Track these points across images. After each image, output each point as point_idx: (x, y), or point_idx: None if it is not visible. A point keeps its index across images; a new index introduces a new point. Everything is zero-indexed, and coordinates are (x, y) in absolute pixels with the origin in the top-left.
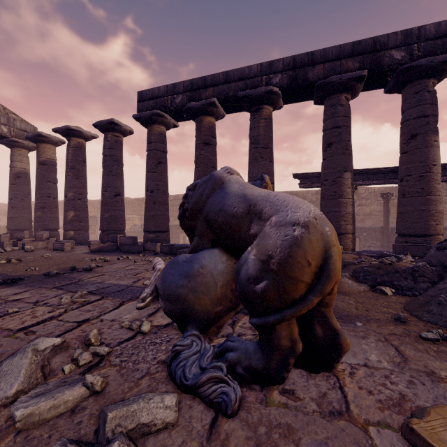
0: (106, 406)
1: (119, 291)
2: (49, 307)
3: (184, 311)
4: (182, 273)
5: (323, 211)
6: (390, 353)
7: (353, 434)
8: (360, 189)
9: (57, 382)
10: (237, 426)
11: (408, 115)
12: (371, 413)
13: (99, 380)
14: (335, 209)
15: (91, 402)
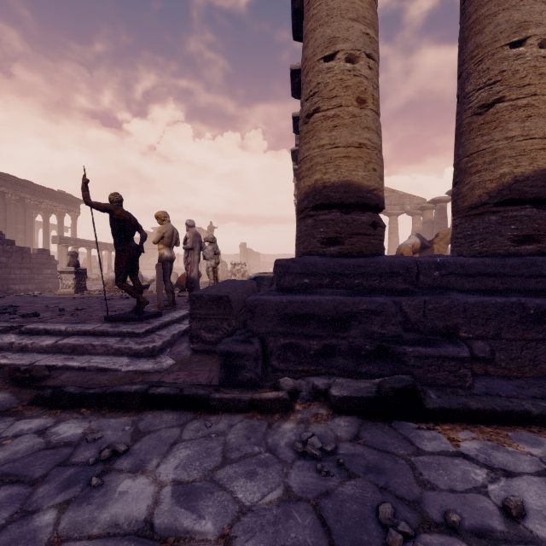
0: None
1: None
2: None
3: None
4: None
5: None
6: None
7: None
8: None
9: None
10: None
11: None
12: None
13: None
14: None
15: None
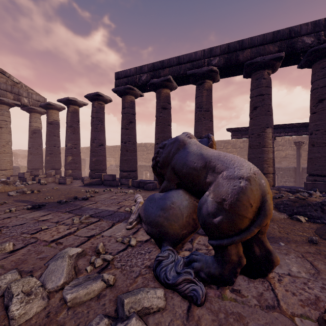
0: (120, 294)
1: (110, 215)
2: (66, 226)
3: (161, 233)
4: (159, 207)
5: (250, 157)
6: (307, 266)
7: (283, 322)
8: (277, 138)
9: (84, 277)
10: (205, 312)
11: (316, 85)
12: (295, 308)
13: (112, 277)
14: (260, 155)
15: (108, 292)
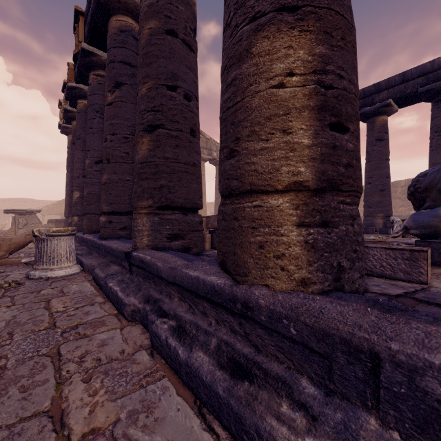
0: None
1: None
2: None
3: (435, 232)
4: (431, 216)
5: None
6: None
7: None
8: None
9: None
10: None
11: None
12: None
13: None
14: None
15: None
